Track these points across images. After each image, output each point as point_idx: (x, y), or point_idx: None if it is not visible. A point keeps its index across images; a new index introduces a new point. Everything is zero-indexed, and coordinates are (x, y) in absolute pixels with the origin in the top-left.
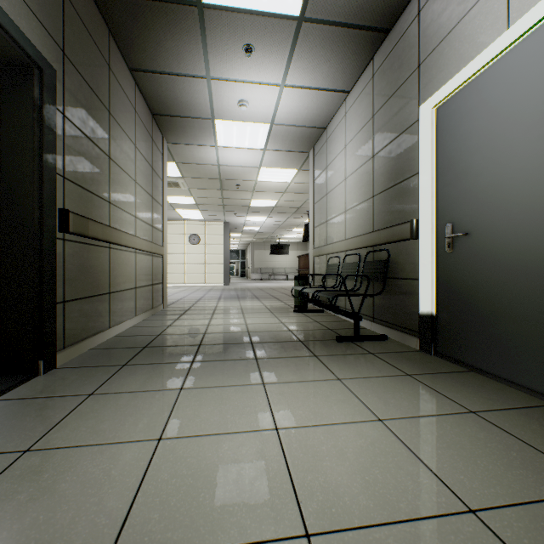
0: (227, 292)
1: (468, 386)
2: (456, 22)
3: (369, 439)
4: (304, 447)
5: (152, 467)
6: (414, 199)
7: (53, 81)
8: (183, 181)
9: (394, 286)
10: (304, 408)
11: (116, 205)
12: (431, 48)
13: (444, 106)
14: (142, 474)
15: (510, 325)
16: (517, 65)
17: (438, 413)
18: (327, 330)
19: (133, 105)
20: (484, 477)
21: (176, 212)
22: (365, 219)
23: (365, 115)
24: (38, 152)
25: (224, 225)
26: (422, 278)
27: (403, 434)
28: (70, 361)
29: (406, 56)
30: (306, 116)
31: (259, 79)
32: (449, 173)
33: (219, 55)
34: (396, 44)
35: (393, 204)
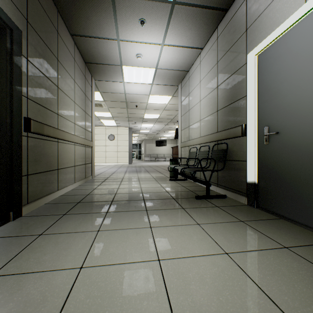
0: (130, 168)
1: (280, 229)
2: (271, 1)
3: (220, 267)
4: (177, 274)
5: (74, 289)
6: (243, 112)
7: (19, 37)
8: (104, 103)
9: (231, 165)
10: (177, 244)
11: (62, 116)
12: (254, 19)
13: (262, 54)
14: (66, 295)
15: (307, 190)
16: (312, 25)
17: (263, 248)
18: (190, 191)
19: (73, 56)
20: (302, 298)
21: (100, 121)
22: (212, 125)
23: (212, 62)
24: (10, 81)
25: (129, 129)
26: (249, 160)
27: (242, 264)
28: (31, 212)
29: (238, 25)
30: (177, 63)
31: (149, 40)
32: (266, 95)
33: (124, 26)
34: (232, 18)
35: (230, 115)
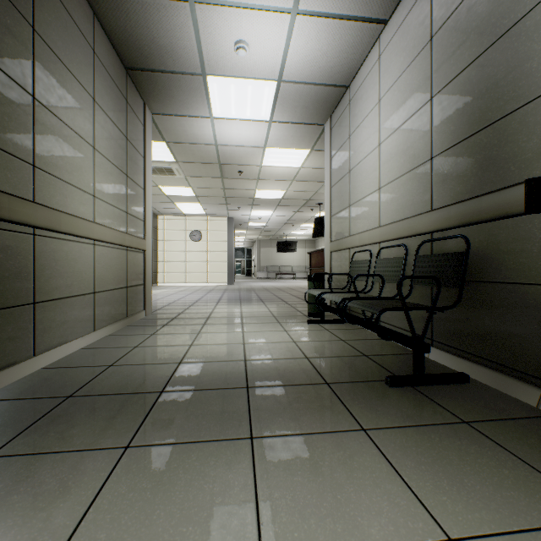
0: (229, 293)
1: None
2: None
3: None
4: None
5: None
6: (530, 143)
7: None
8: (177, 167)
9: (479, 295)
10: None
11: (49, 172)
12: None
13: None
14: None
15: None
16: None
17: None
18: (362, 357)
19: (88, 42)
20: None
21: (175, 205)
22: (414, 195)
23: (414, 43)
24: None
25: (228, 220)
26: None
27: None
28: None
29: None
30: (324, 66)
31: (262, 0)
32: None
33: None
34: None
35: (475, 162)
